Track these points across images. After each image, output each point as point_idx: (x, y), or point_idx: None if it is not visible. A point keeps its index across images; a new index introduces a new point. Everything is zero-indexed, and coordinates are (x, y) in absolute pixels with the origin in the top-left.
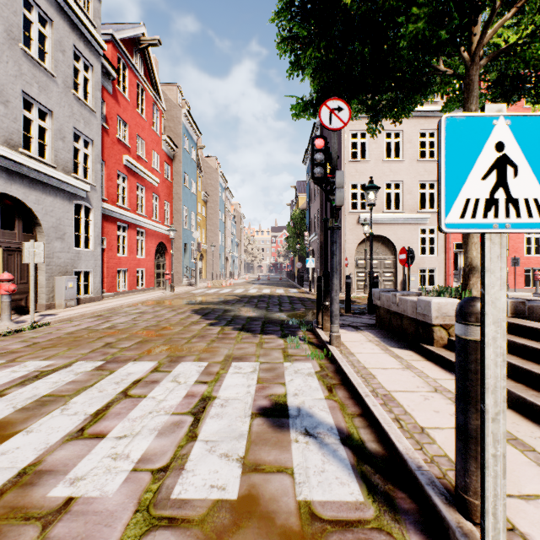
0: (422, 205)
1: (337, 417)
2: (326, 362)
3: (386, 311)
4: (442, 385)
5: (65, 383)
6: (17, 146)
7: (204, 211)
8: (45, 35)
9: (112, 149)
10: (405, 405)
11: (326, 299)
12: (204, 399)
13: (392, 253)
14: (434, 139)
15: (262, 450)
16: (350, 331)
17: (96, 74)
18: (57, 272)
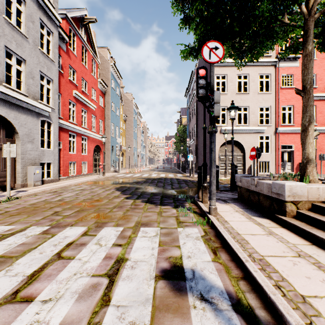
0: (260, 121)
1: (225, 280)
2: (207, 227)
3: (245, 190)
4: (302, 250)
5: (16, 245)
6: (1, 81)
7: (124, 126)
8: (21, 10)
9: (66, 86)
10: (280, 270)
11: (204, 181)
12: (118, 261)
13: (242, 151)
14: (268, 79)
15: (166, 317)
16: (221, 203)
17: (55, 38)
18: (29, 163)
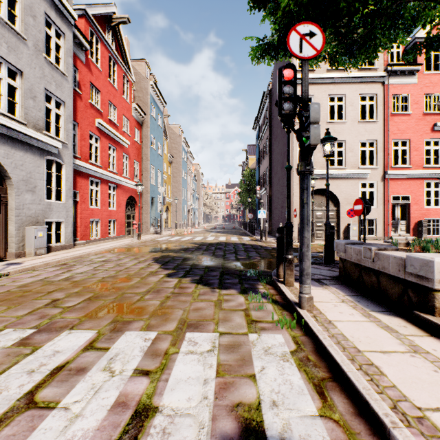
0: (361, 162)
1: None
2: (299, 333)
3: (353, 265)
4: None
5: None
6: None
7: (169, 170)
8: None
9: (85, 113)
10: None
11: (288, 251)
12: (139, 414)
13: (335, 205)
14: (373, 102)
15: None
16: (315, 286)
17: (68, 42)
18: (28, 222)
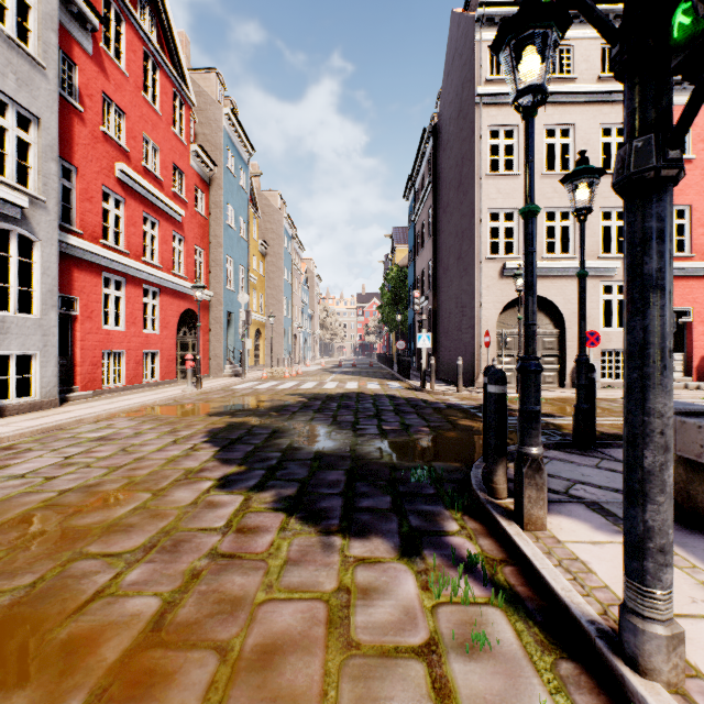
0: None
1: None
2: None
3: None
4: None
5: None
6: None
7: (262, 268)
8: None
9: (92, 149)
10: None
11: (531, 437)
12: None
13: (556, 325)
14: None
15: None
16: (602, 530)
17: (47, 0)
18: None
